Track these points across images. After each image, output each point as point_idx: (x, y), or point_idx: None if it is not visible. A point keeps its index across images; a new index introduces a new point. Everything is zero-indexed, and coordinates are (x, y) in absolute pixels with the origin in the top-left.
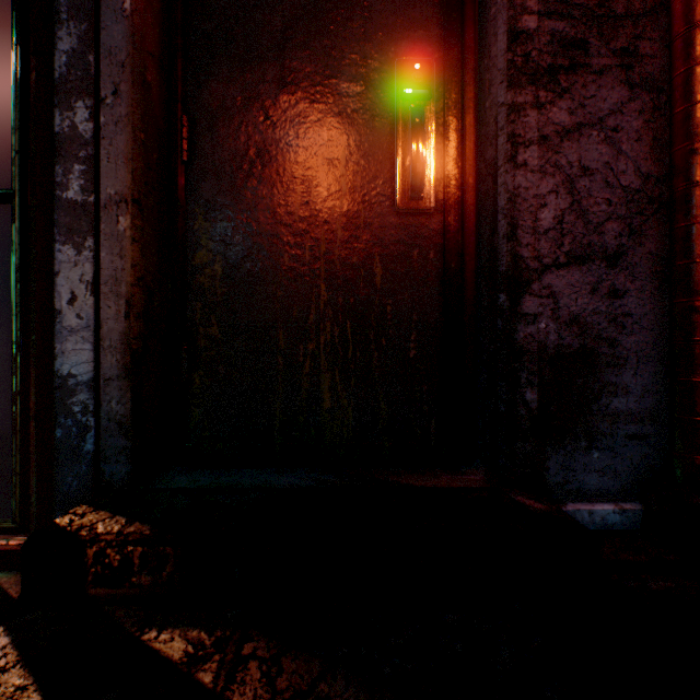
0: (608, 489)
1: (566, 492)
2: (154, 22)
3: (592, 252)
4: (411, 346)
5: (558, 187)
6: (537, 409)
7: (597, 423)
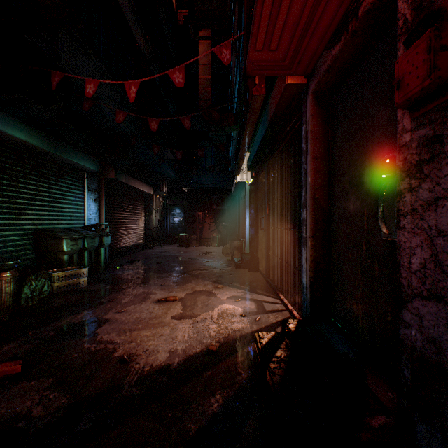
0: None
1: None
2: (320, 175)
3: (445, 294)
4: (388, 313)
5: (422, 243)
6: (410, 385)
7: None
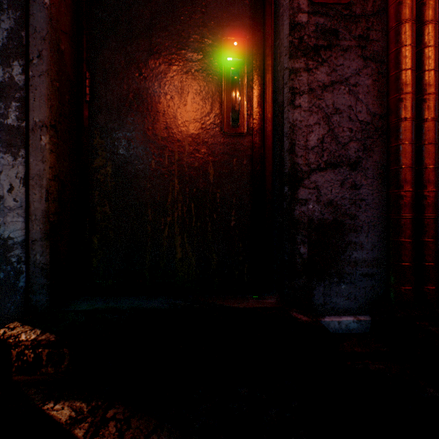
0: (351, 307)
1: (325, 310)
2: (67, 11)
3: (341, 161)
4: (232, 218)
5: (320, 120)
6: (307, 258)
7: (344, 267)
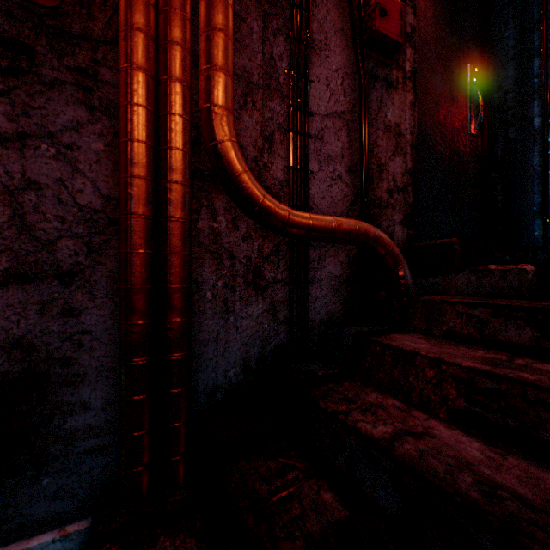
0: (63, 511)
1: (4, 532)
2: None
3: (41, 269)
4: None
5: None
6: None
7: (49, 447)
